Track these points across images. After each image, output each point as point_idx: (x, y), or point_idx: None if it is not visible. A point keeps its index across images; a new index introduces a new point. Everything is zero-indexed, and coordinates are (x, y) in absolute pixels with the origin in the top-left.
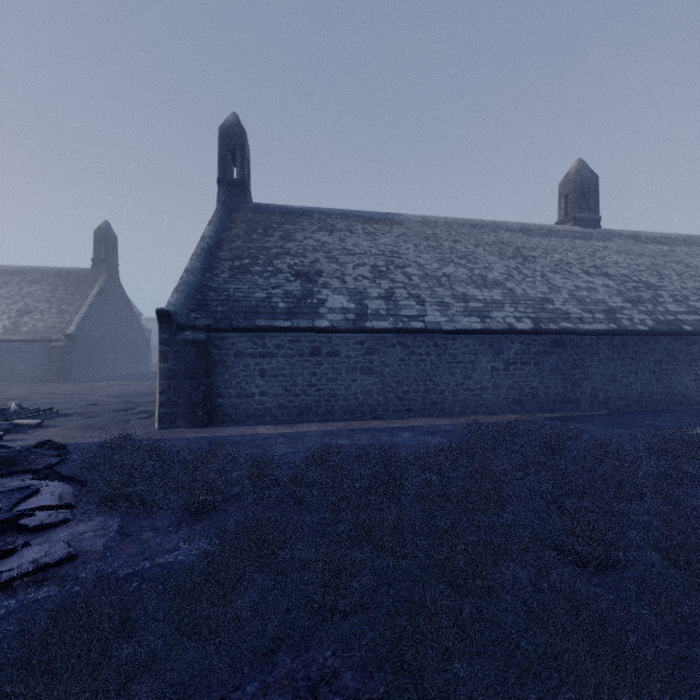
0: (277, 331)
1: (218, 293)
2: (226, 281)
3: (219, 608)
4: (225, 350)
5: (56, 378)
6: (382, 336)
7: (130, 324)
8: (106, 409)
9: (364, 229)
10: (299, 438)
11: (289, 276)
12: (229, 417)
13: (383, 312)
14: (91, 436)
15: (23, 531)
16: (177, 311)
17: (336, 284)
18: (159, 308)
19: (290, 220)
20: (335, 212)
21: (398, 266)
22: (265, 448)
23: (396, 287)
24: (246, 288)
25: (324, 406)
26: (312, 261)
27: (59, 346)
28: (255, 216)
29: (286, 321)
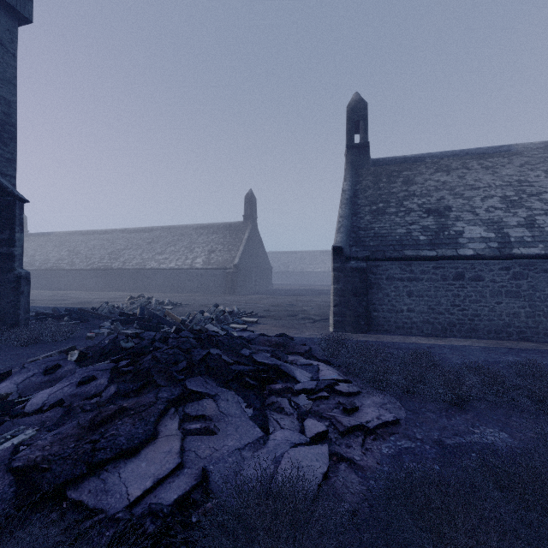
0: (423, 260)
1: (366, 232)
2: (370, 222)
3: None
4: (379, 275)
5: (229, 292)
6: (530, 262)
7: (262, 257)
8: (280, 314)
9: (480, 164)
10: (461, 350)
11: (420, 213)
12: (382, 327)
13: (528, 239)
14: (294, 333)
15: (339, 394)
16: (344, 246)
17: (468, 217)
18: (335, 245)
19: (406, 167)
20: (445, 154)
21: (531, 194)
22: (441, 356)
23: (535, 214)
24: (387, 226)
25: (467, 324)
26: (438, 199)
27: (231, 272)
28: (376, 168)
29: (430, 251)
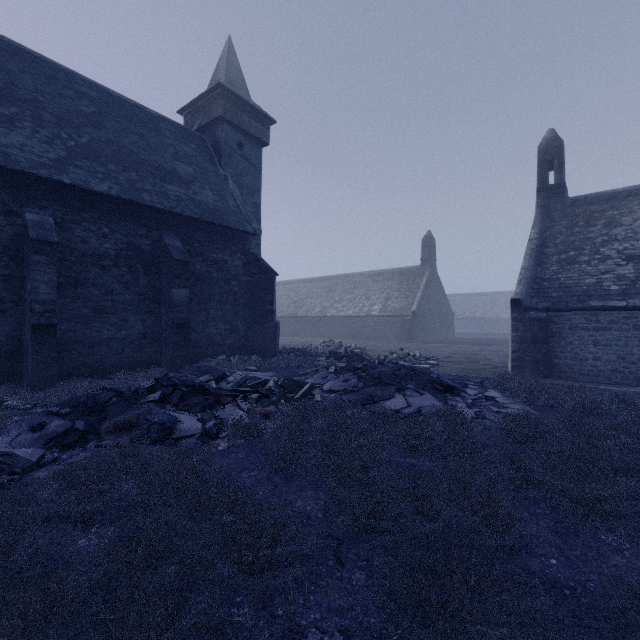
0: (610, 310)
1: (550, 283)
2: (556, 272)
3: (633, 434)
4: (561, 325)
5: (406, 340)
6: None
7: (442, 302)
8: (460, 360)
9: None
10: None
11: (618, 261)
12: (564, 373)
13: None
14: (473, 373)
15: (497, 402)
16: (523, 298)
17: None
18: (512, 298)
19: (613, 205)
20: None
21: None
22: (610, 396)
23: None
24: (575, 276)
25: None
26: None
27: (408, 319)
28: (573, 210)
29: (619, 301)
